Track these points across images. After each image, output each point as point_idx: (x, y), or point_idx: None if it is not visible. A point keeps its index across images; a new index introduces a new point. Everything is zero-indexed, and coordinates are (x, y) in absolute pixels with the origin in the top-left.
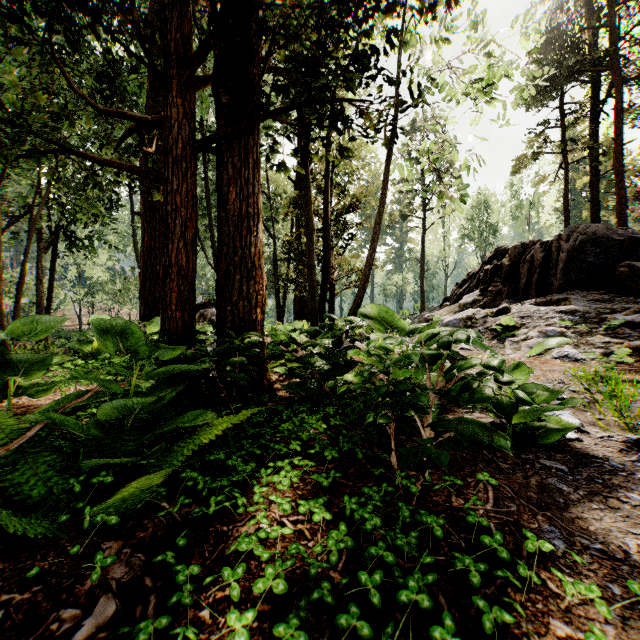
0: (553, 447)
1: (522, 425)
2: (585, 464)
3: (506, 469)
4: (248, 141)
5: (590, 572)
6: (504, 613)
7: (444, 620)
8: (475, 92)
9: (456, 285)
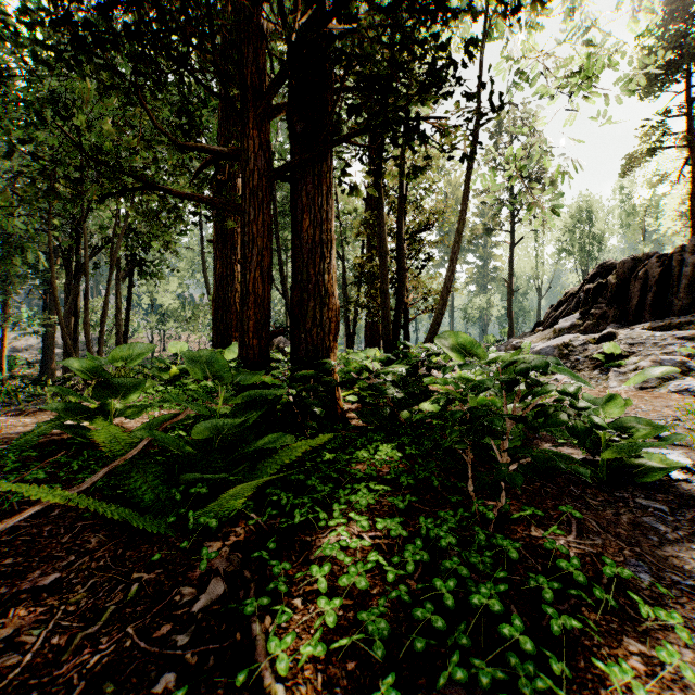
0: (653, 487)
1: (618, 462)
2: (690, 506)
3: (595, 505)
4: (321, 167)
5: (676, 605)
6: (572, 620)
7: (513, 621)
8: (571, 89)
9: (551, 307)
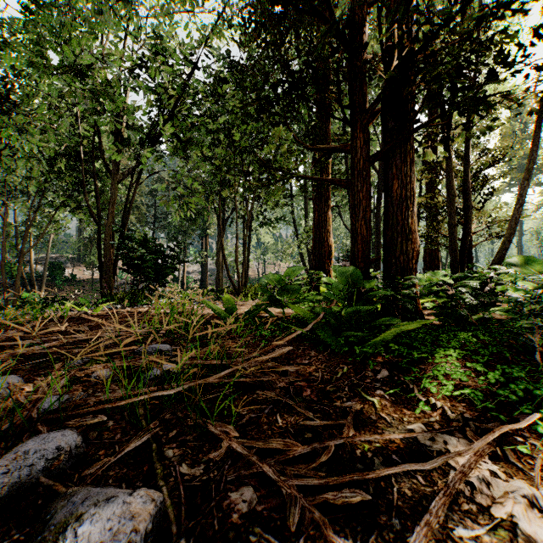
0: None
1: None
2: None
3: None
4: (406, 147)
5: None
6: None
7: None
8: None
9: None
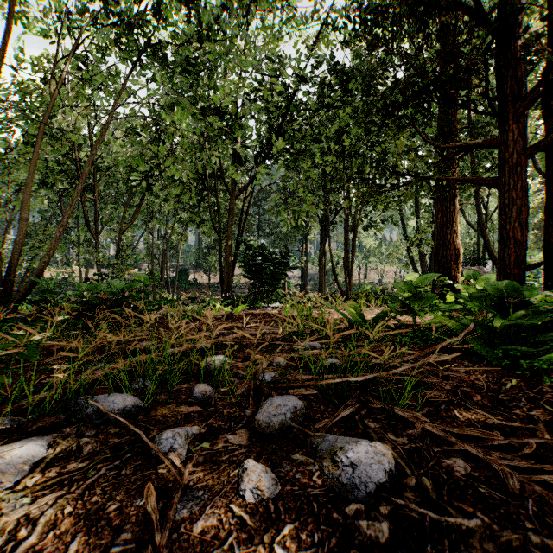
0: None
1: None
2: None
3: None
4: None
5: None
6: None
7: None
8: None
9: None
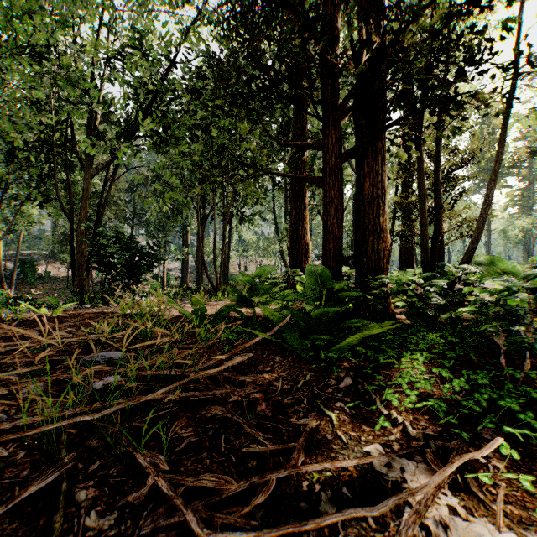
0: None
1: None
2: None
3: None
4: (377, 145)
5: None
6: None
7: (526, 413)
8: None
9: None
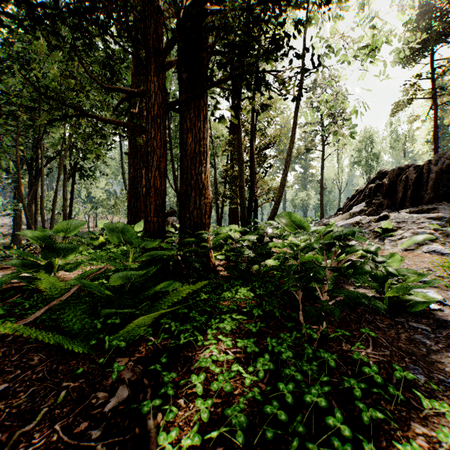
0: (419, 314)
1: (396, 298)
2: (444, 327)
3: (383, 327)
4: (200, 103)
5: (443, 396)
6: (377, 412)
7: (335, 414)
8: (361, 57)
9: (347, 199)
